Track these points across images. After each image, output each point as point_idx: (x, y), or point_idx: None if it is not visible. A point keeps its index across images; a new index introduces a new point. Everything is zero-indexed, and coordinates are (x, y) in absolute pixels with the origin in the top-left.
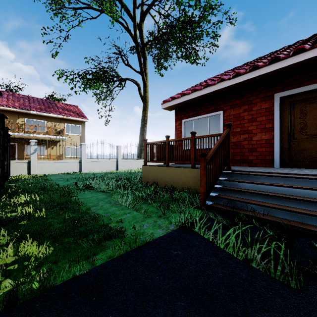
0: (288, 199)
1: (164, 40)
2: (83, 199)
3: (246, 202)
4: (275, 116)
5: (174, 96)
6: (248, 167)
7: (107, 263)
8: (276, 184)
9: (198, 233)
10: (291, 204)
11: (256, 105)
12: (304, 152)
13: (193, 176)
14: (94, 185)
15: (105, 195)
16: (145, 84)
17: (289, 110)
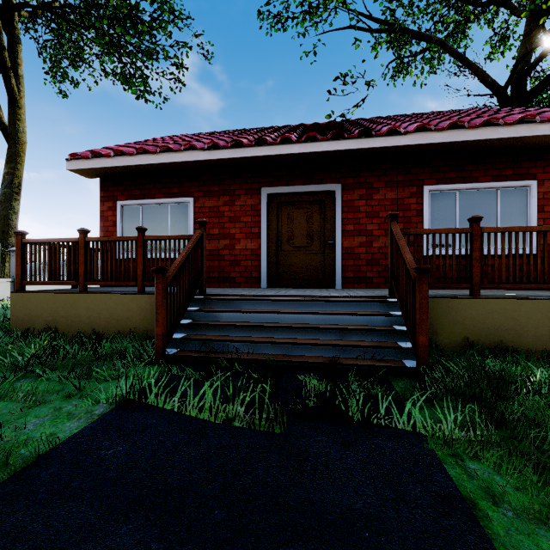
0: (274, 328)
1: (71, 21)
2: None
3: (227, 341)
4: (262, 218)
5: (98, 150)
6: (230, 288)
7: None
8: (263, 310)
9: (154, 404)
10: (278, 334)
11: (240, 198)
12: (292, 268)
13: (142, 307)
14: None
15: None
16: (16, 100)
17: (277, 212)
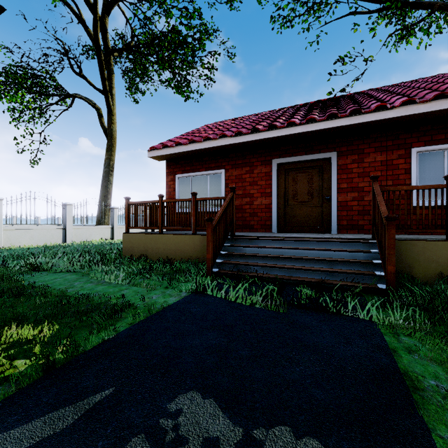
0: (281, 258)
1: (142, 54)
2: (43, 283)
3: (250, 265)
4: (273, 182)
5: (166, 143)
6: (250, 232)
7: (132, 327)
8: (273, 247)
9: (211, 294)
10: (284, 263)
11: (257, 168)
12: (296, 217)
13: (195, 243)
14: (44, 265)
15: (76, 275)
16: (111, 111)
17: (284, 177)
